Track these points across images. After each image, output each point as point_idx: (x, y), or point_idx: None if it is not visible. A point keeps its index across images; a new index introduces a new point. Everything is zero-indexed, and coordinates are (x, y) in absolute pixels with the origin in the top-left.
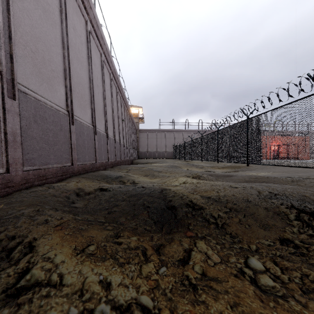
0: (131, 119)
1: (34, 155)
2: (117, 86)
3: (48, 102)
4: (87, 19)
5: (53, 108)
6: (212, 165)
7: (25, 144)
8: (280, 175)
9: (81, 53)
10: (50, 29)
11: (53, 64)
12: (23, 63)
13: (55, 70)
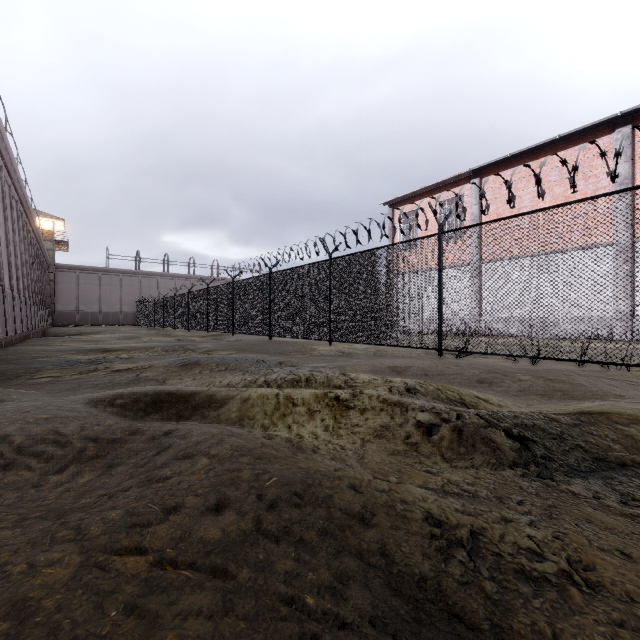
0: (40, 249)
1: None
2: (24, 210)
3: None
4: (2, 165)
5: None
6: (193, 334)
7: None
8: None
9: (0, 212)
10: None
11: None
12: None
13: None
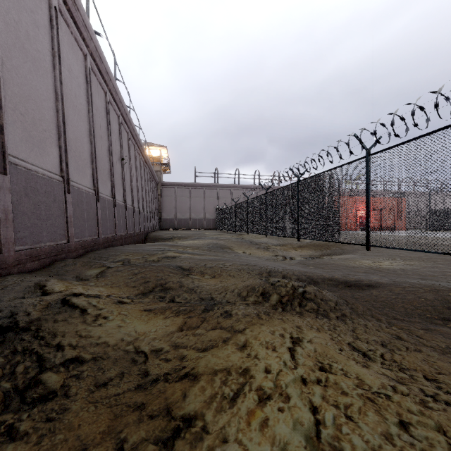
0: (145, 163)
1: None
2: (110, 92)
3: None
4: None
5: None
6: (282, 241)
7: None
8: (444, 273)
9: None
10: None
11: None
12: None
13: None
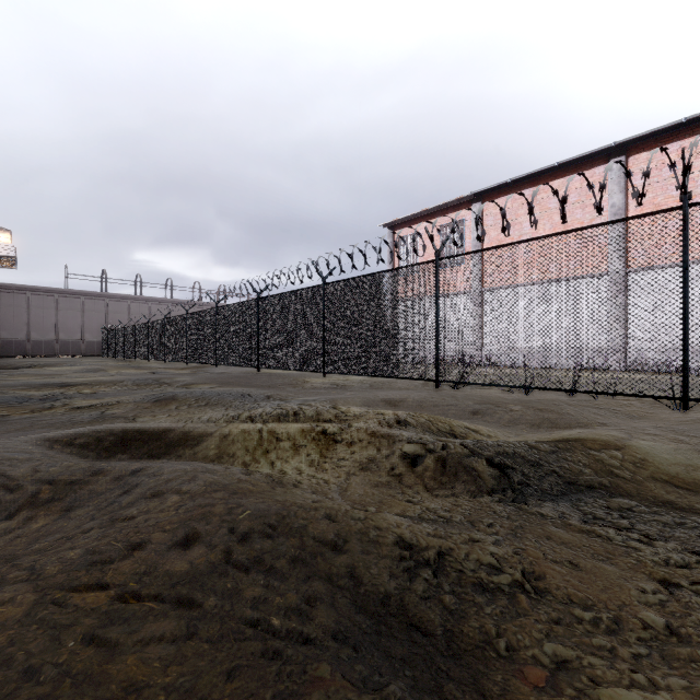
0: None
1: None
2: None
3: None
4: None
5: None
6: (170, 366)
7: None
8: None
9: None
10: None
11: None
12: None
13: None
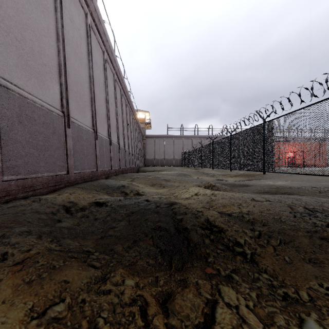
0: (137, 124)
1: (18, 162)
2: (122, 88)
3: (38, 101)
4: (87, 11)
5: (44, 108)
6: (224, 173)
7: (6, 149)
8: (301, 185)
9: (80, 49)
10: (41, 17)
11: (44, 57)
12: (4, 52)
13: (47, 64)
